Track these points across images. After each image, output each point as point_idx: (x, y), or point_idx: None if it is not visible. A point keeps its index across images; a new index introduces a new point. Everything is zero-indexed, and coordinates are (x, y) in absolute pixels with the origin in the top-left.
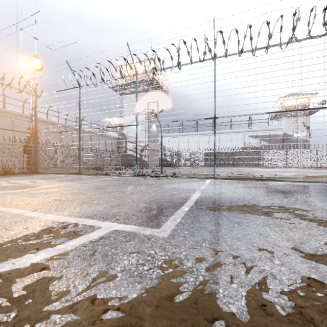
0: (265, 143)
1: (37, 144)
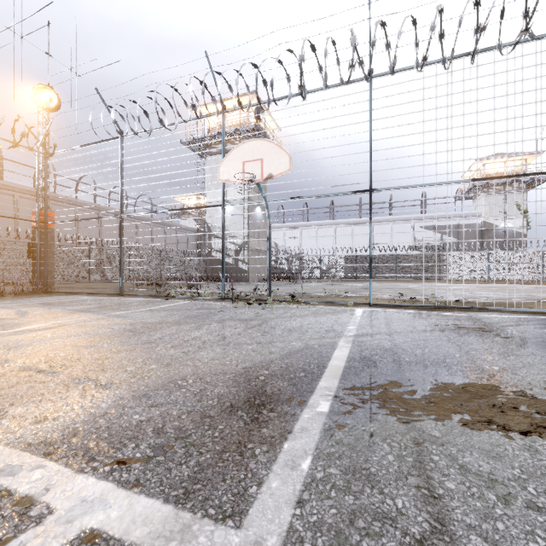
0: (450, 238)
1: (51, 241)
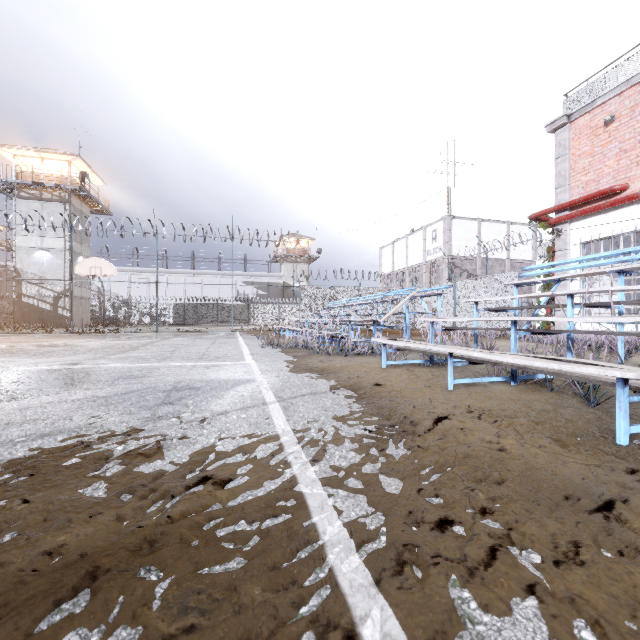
0: (263, 293)
1: None
